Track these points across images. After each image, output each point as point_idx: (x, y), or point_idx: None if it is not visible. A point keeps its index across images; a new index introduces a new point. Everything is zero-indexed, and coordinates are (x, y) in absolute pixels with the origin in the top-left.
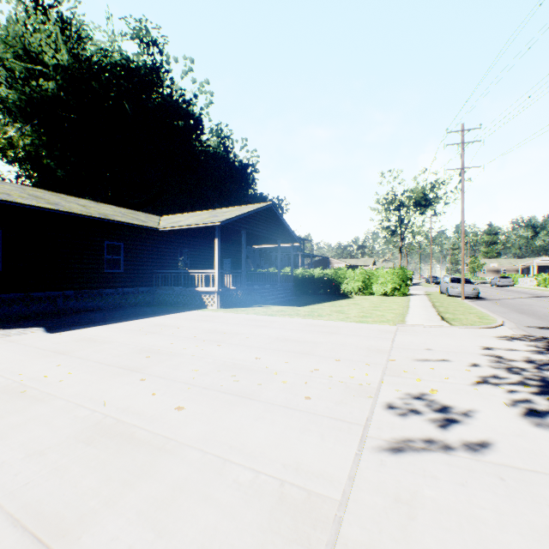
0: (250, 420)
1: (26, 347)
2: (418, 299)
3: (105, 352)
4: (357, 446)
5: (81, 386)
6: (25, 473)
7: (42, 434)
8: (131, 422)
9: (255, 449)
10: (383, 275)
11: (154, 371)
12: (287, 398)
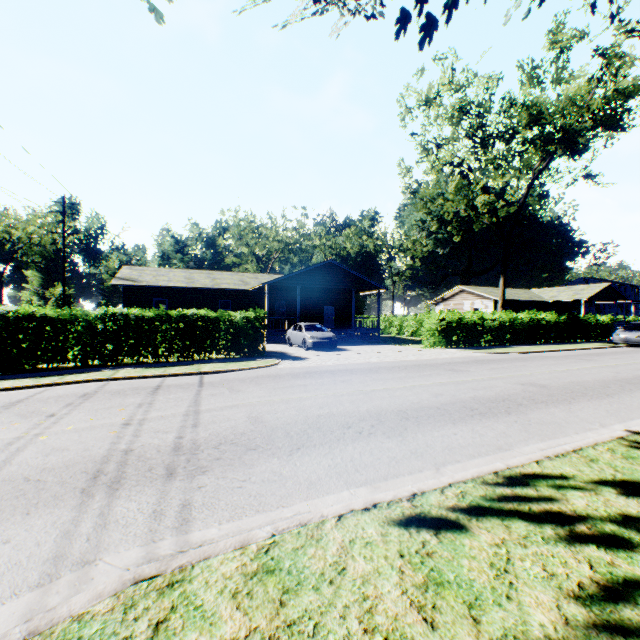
0: None
1: None
2: None
3: None
4: None
5: None
6: None
7: None
8: None
9: None
10: None
11: None
12: None
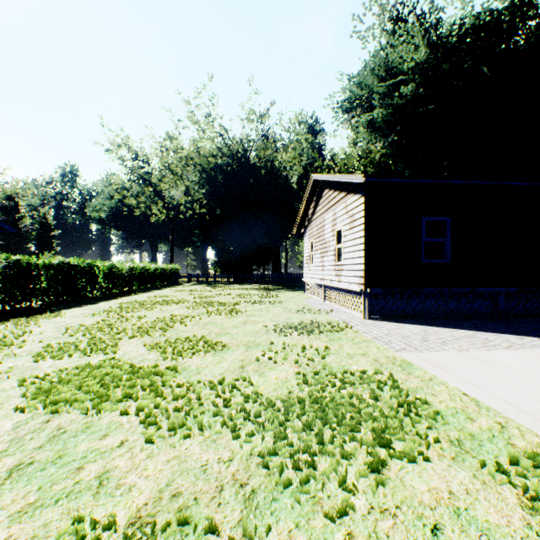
0: None
1: None
2: None
3: None
4: None
5: None
6: None
7: None
8: None
9: None
10: None
11: None
12: None
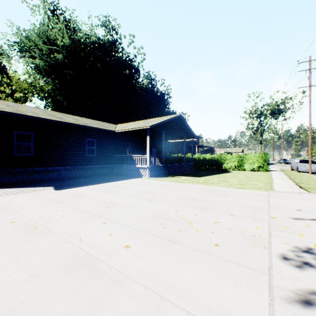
0: (177, 261)
1: (42, 198)
2: (277, 174)
3: (84, 203)
4: (268, 295)
5: (68, 225)
6: (24, 292)
7: (40, 260)
8: (95, 255)
9: (183, 289)
10: (251, 158)
11: (111, 217)
12: (201, 244)
